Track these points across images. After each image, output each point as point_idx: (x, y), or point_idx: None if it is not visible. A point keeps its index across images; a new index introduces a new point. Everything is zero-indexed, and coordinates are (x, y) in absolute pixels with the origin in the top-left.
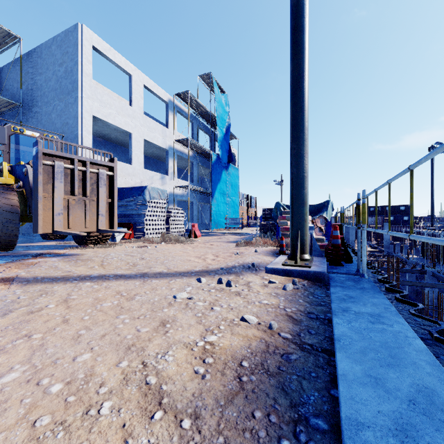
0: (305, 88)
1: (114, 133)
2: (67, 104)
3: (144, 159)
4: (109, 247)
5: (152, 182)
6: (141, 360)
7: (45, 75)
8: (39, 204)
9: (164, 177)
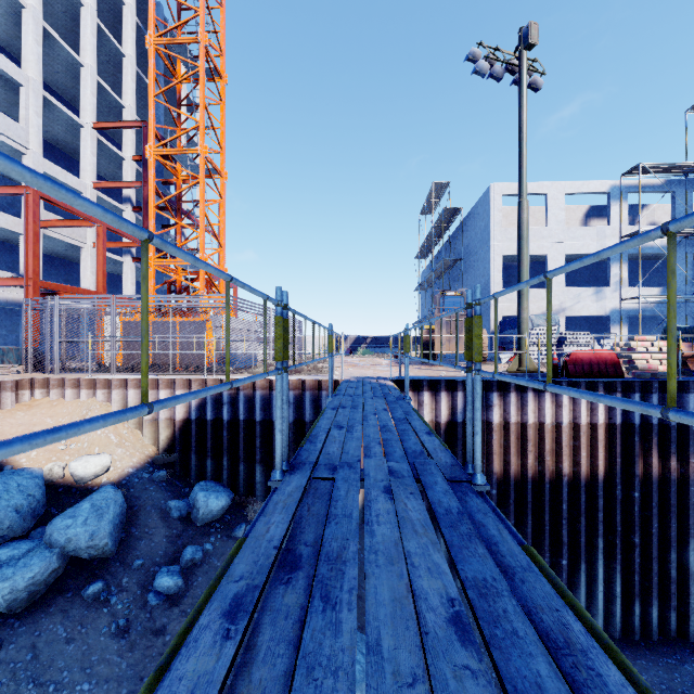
0: (521, 271)
1: (536, 255)
2: (485, 252)
3: (591, 266)
4: (483, 365)
5: (579, 300)
6: (414, 375)
7: (475, 231)
8: (435, 340)
9: (601, 290)
